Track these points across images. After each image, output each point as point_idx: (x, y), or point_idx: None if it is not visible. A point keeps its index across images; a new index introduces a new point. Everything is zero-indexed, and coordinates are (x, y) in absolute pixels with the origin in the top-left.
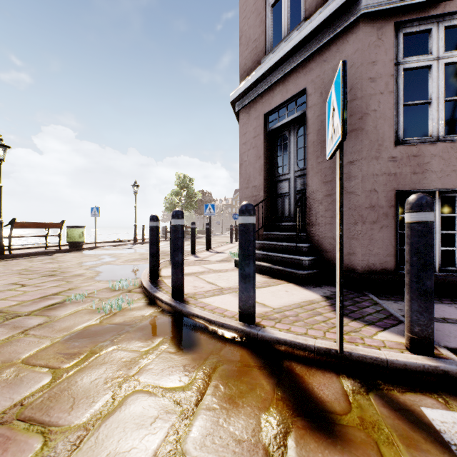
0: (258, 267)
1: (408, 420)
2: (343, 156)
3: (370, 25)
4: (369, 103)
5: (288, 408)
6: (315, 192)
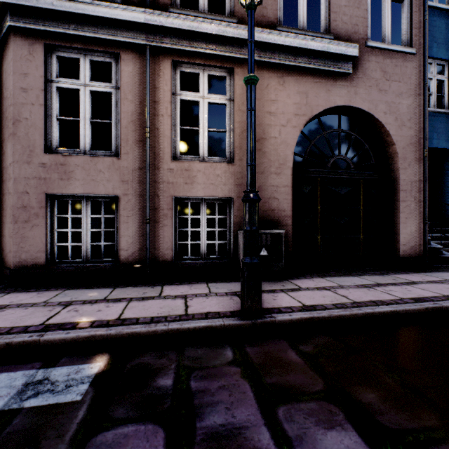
0: None
1: None
2: None
3: (23, 39)
4: (22, 111)
5: None
6: (0, 190)
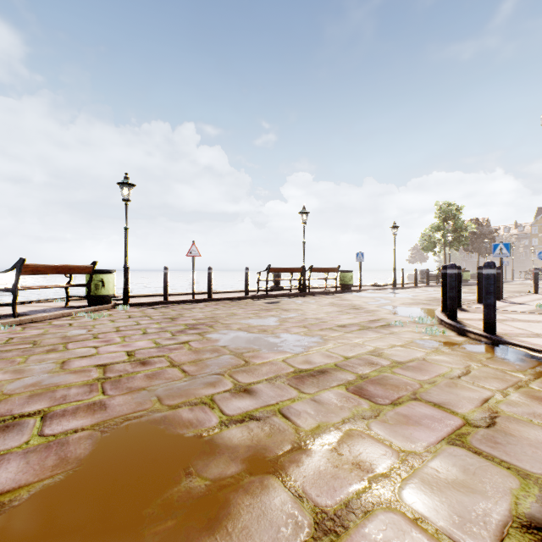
0: None
1: None
2: None
3: None
4: None
5: None
6: None
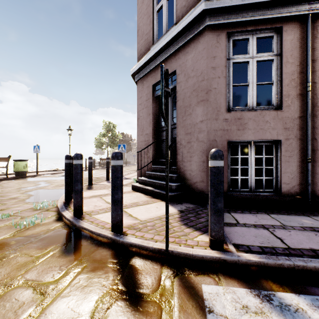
0: (145, 190)
1: (190, 294)
2: (168, 124)
3: (212, 32)
4: (212, 83)
5: (117, 291)
6: (182, 140)
